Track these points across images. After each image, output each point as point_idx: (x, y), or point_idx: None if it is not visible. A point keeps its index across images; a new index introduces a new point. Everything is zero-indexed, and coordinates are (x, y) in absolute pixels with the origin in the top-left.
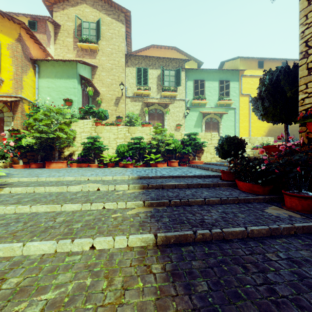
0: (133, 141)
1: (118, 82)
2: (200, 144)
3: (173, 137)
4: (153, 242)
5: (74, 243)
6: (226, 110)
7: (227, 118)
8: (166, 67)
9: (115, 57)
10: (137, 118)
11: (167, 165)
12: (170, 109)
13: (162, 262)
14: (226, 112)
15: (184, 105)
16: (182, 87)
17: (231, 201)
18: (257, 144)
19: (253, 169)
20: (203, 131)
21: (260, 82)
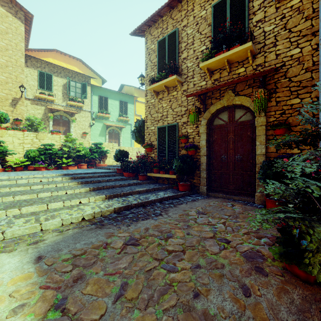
0: (43, 147)
1: (15, 82)
2: (104, 152)
3: (83, 145)
4: (89, 190)
5: (59, 192)
6: (125, 125)
7: (125, 131)
8: (73, 78)
9: (12, 54)
10: (41, 123)
11: (77, 168)
12: (77, 118)
13: (94, 192)
14: (125, 126)
15: (90, 116)
16: (88, 99)
17: (119, 180)
18: (143, 152)
19: (129, 166)
20: (106, 140)
21: (135, 124)
